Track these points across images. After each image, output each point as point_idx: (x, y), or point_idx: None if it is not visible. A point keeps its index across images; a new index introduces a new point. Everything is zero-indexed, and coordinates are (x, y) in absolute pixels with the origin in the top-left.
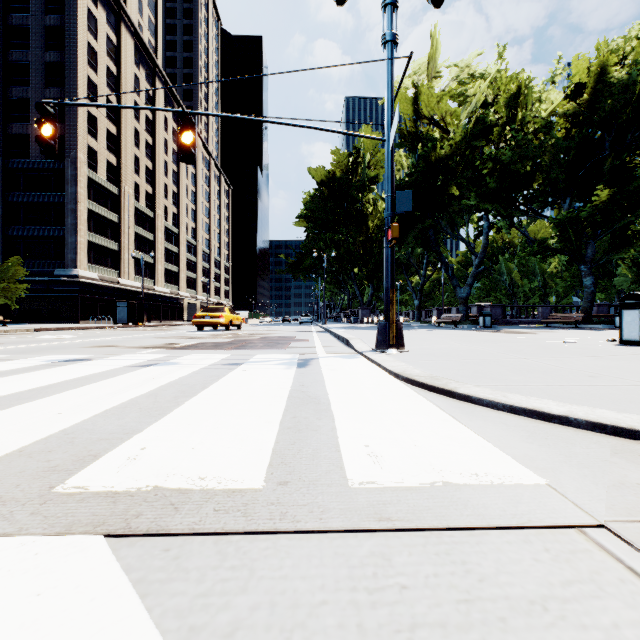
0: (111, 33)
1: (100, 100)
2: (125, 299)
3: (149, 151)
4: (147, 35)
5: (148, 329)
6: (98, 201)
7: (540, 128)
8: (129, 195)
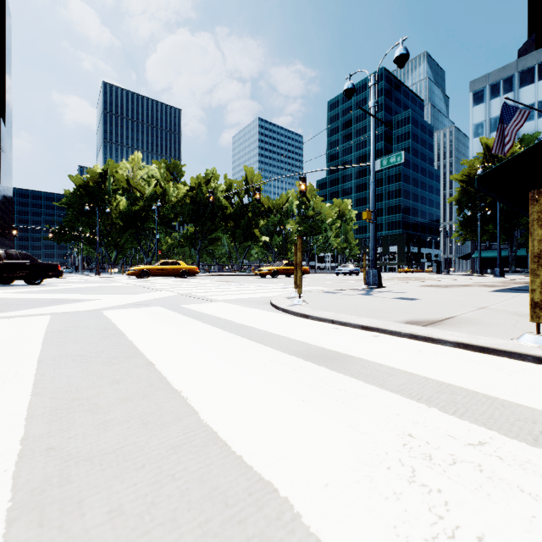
0: None
1: None
2: None
3: None
4: None
5: None
6: None
7: (174, 204)
8: None
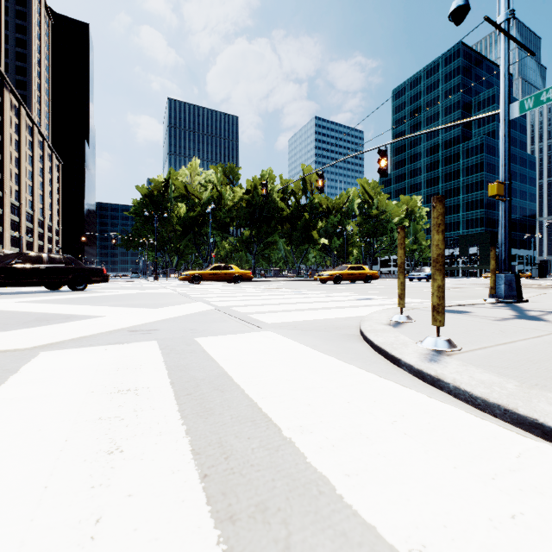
0: None
1: None
2: None
3: None
4: None
5: None
6: None
7: (229, 208)
8: None
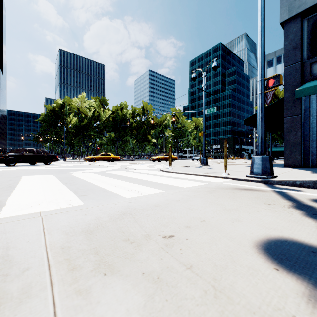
0: None
1: None
2: None
3: None
4: None
5: None
6: None
7: (103, 121)
8: None
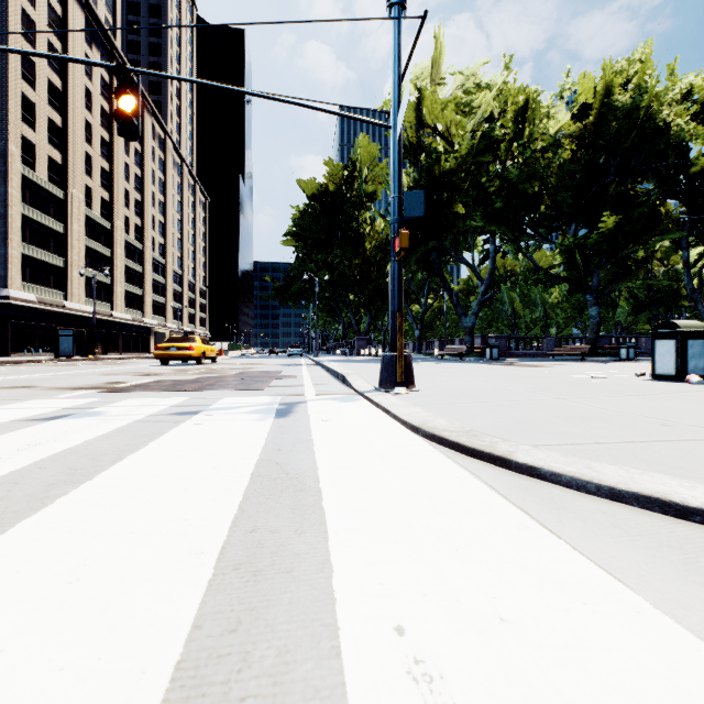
0: (54, 1)
1: (39, 82)
2: (70, 326)
3: (105, 149)
4: (103, 10)
5: (98, 363)
6: (37, 206)
7: (548, 146)
8: (78, 201)
